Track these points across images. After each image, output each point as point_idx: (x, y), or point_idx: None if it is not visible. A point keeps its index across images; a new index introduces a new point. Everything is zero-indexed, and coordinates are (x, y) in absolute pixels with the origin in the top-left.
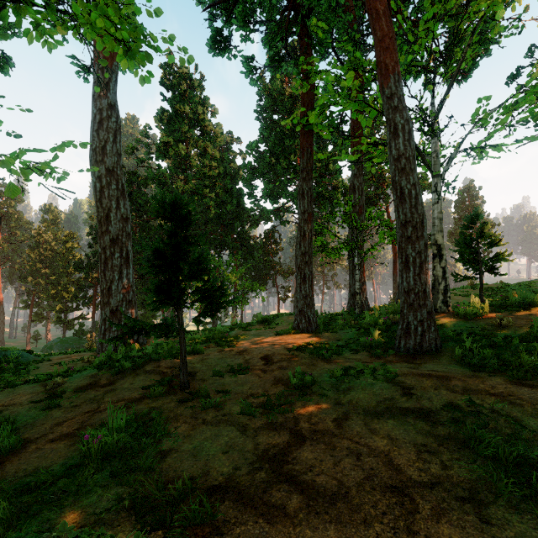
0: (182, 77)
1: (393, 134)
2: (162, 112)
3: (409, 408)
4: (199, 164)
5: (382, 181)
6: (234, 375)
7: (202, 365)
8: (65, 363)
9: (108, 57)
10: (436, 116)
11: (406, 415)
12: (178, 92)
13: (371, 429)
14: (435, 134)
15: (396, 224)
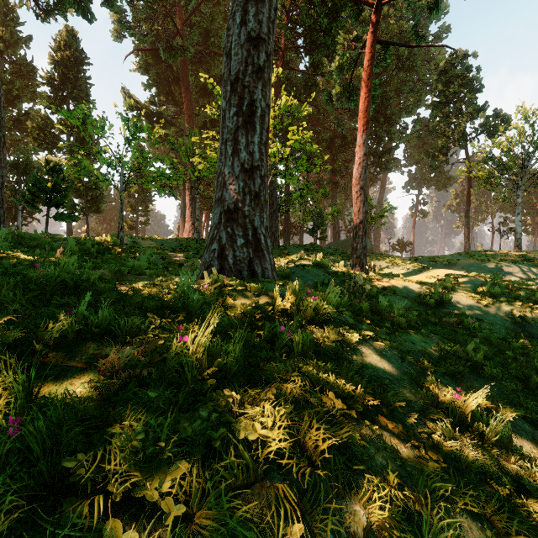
0: None
1: None
2: None
3: None
4: None
5: None
6: None
7: None
8: None
9: None
10: None
11: None
12: None
13: None
14: None
15: None
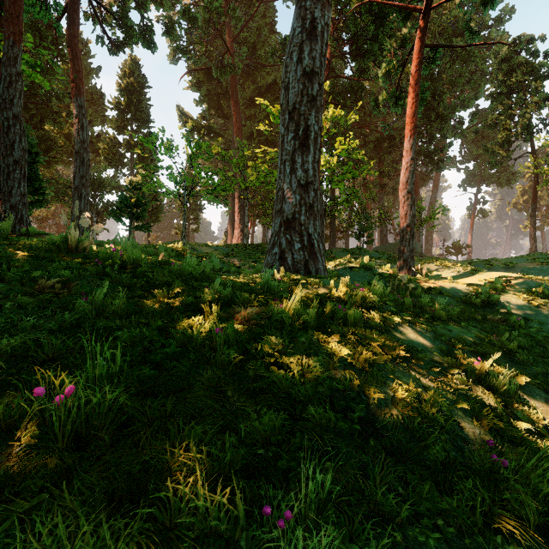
0: None
1: None
2: None
3: None
4: None
5: None
6: None
7: None
8: None
9: None
10: None
11: None
12: None
13: None
14: None
15: None
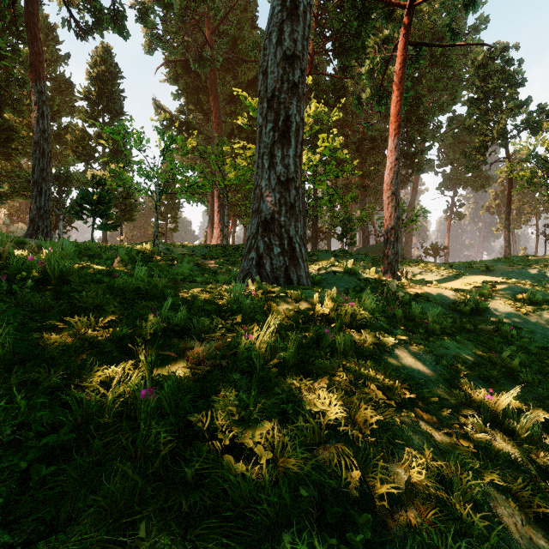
0: None
1: None
2: None
3: None
4: None
5: None
6: None
7: None
8: None
9: None
10: None
11: None
12: None
13: None
14: None
15: None
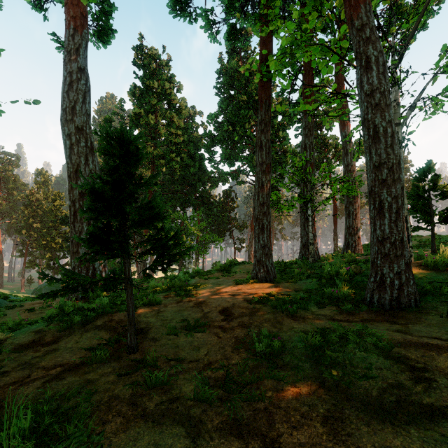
0: (152, 57)
1: (365, 67)
2: (134, 87)
3: (436, 407)
4: (166, 132)
5: (325, 147)
6: (190, 333)
7: (156, 319)
8: (34, 309)
9: (79, 25)
10: (397, 64)
11: (435, 421)
12: (148, 71)
13: (390, 447)
14: (395, 83)
15: (366, 168)
